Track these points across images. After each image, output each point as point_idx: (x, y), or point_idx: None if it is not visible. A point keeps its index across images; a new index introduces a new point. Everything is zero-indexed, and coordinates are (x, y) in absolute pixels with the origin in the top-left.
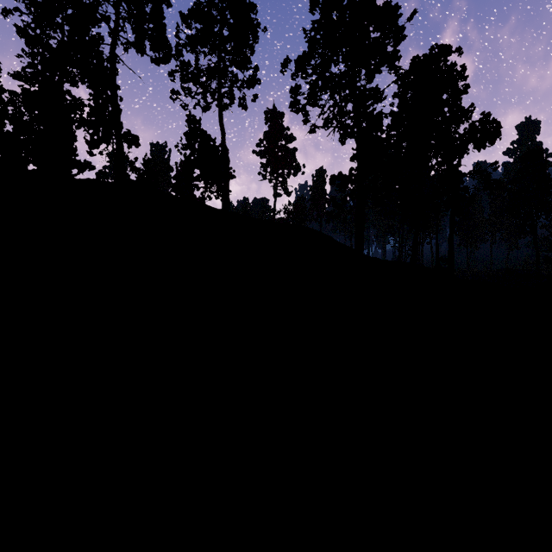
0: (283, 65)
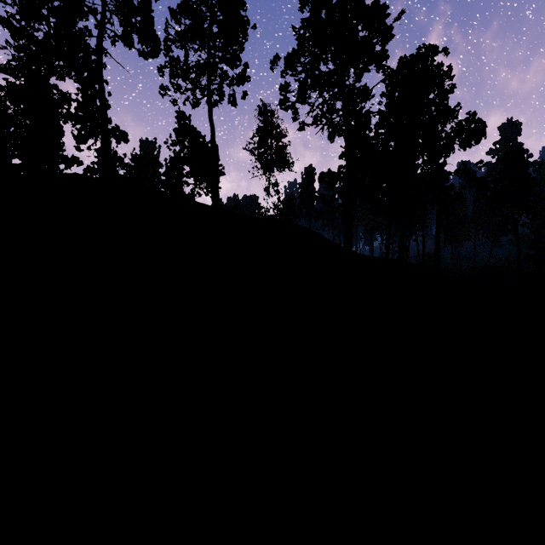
0: (272, 62)
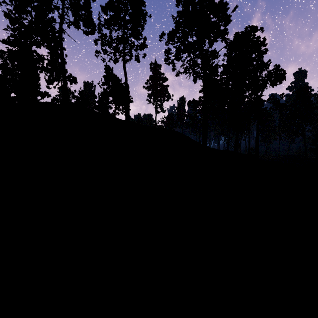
0: (160, 36)
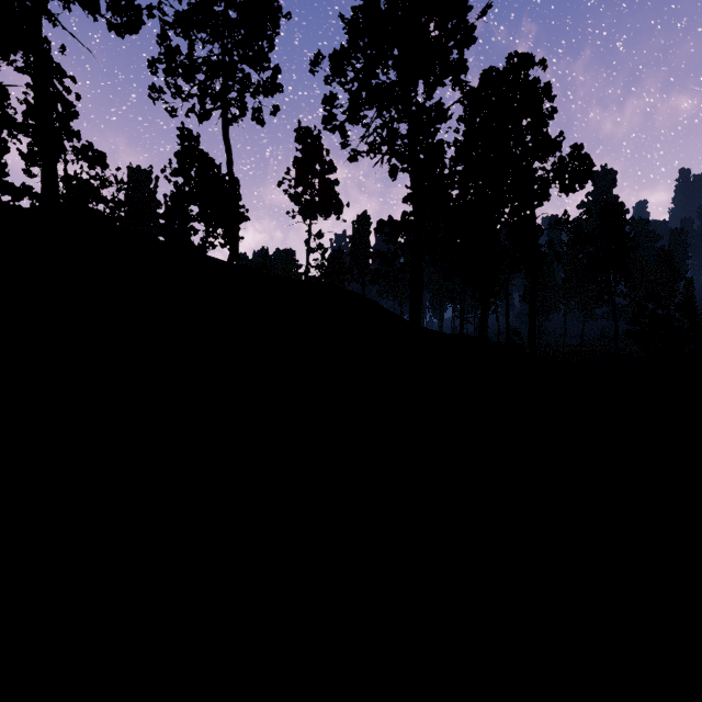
0: (313, 62)
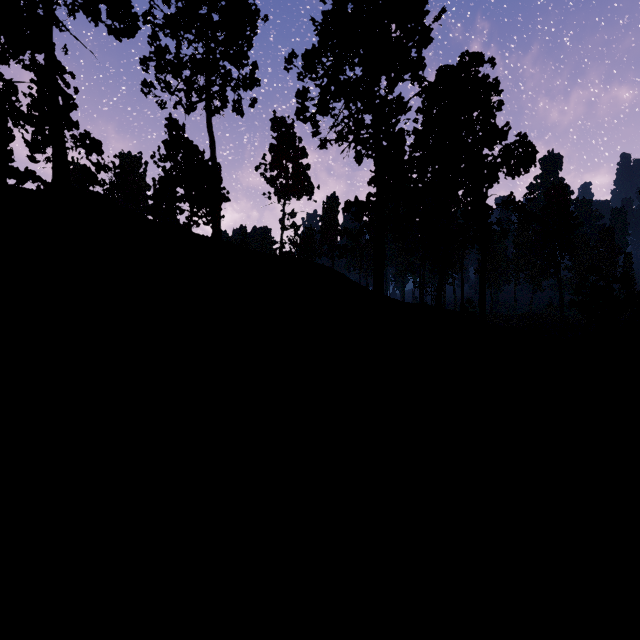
0: (287, 60)
